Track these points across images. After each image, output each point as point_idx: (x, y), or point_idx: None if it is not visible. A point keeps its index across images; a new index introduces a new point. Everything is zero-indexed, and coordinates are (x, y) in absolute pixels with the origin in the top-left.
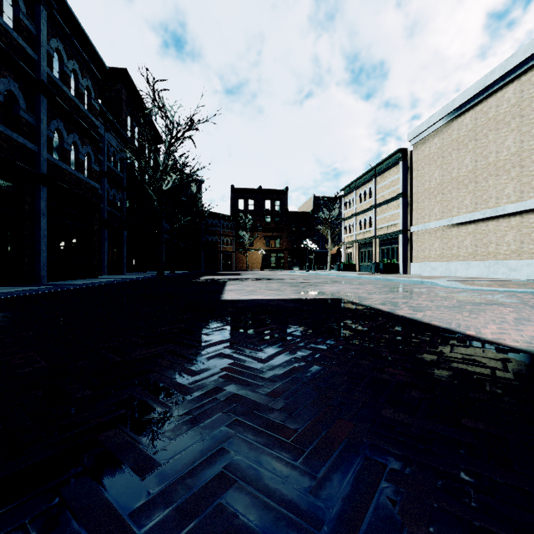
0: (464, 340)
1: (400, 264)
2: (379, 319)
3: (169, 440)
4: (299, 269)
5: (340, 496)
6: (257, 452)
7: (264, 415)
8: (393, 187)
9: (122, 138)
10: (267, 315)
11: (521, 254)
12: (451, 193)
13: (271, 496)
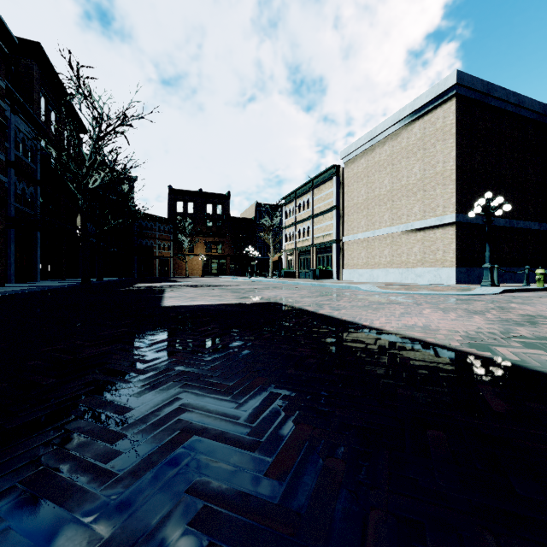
0: (359, 329)
1: (333, 270)
2: (303, 317)
3: (137, 398)
4: (241, 275)
5: (252, 408)
6: (201, 397)
7: (206, 380)
8: (328, 199)
9: (34, 123)
10: (208, 318)
11: (424, 263)
12: (374, 208)
13: (211, 412)
